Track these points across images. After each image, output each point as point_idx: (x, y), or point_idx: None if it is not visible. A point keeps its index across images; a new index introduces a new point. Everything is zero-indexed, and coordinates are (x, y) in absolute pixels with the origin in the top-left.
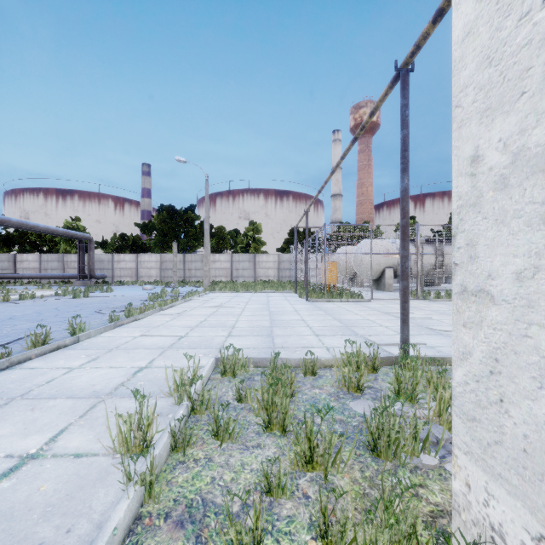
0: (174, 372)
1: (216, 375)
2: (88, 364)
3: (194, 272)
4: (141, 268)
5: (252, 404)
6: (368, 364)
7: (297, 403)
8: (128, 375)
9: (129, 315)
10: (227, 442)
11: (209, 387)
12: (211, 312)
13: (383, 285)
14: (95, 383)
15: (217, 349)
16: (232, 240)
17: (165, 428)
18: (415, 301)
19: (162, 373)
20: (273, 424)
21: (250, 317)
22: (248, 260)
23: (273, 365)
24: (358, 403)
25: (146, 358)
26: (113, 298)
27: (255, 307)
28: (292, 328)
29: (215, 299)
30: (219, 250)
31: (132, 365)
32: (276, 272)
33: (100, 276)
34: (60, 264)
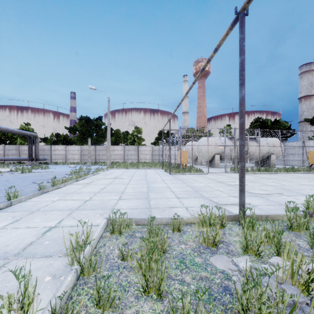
0: (71, 236)
1: (107, 232)
2: (10, 224)
3: (101, 156)
4: (69, 154)
5: (133, 261)
6: (217, 222)
7: (169, 259)
8: (38, 235)
9: (53, 185)
10: (108, 310)
11: (100, 245)
12: (109, 182)
13: (214, 164)
14: (9, 243)
15: (110, 210)
16: (124, 137)
17: (45, 307)
18: (234, 174)
19: (65, 232)
20: (150, 287)
21: (134, 185)
22: (134, 149)
23: (150, 227)
24: (217, 258)
25: (57, 218)
26: (48, 173)
27: (137, 178)
28: (161, 192)
29: (113, 173)
30: (116, 144)
31: (44, 225)
32: (150, 156)
33: (42, 159)
34: (17, 151)
